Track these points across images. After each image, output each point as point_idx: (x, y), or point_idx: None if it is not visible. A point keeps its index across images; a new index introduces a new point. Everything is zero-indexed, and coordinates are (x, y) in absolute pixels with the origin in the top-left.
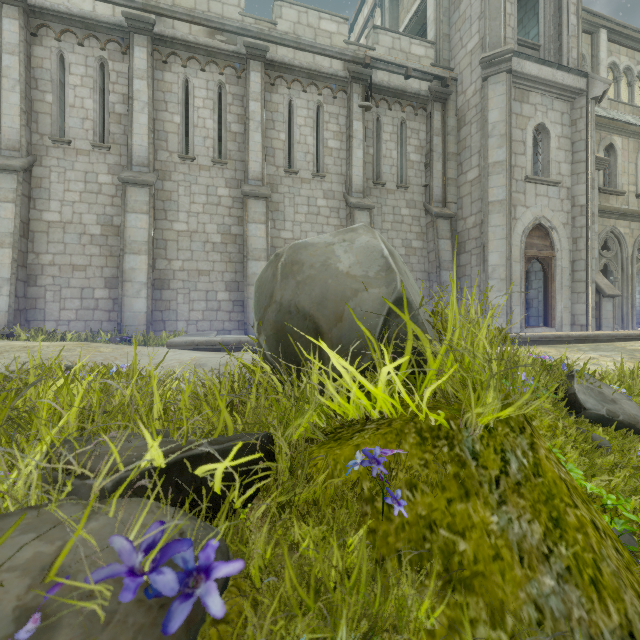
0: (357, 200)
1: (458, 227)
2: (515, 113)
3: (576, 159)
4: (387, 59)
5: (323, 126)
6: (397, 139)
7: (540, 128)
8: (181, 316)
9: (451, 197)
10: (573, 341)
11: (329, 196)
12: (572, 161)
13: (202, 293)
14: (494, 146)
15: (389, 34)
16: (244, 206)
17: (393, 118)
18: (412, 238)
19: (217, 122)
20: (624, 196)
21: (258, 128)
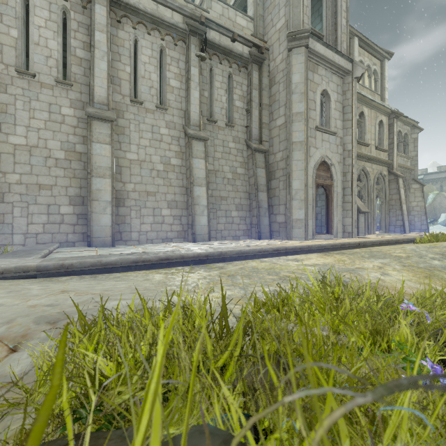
0: (194, 132)
1: (270, 160)
2: (309, 79)
3: (345, 118)
4: (218, 22)
5: (165, 67)
6: (226, 88)
7: (324, 93)
8: (18, 229)
9: (265, 137)
10: (351, 247)
11: (171, 126)
12: (343, 119)
13: (43, 207)
14: (296, 100)
15: (220, 3)
16: (88, 126)
17: (223, 71)
18: (237, 166)
19: (61, 44)
20: (369, 147)
21: (104, 57)
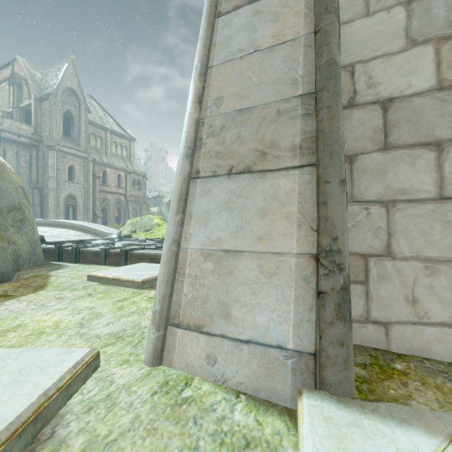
0: None
1: (44, 192)
2: (61, 161)
3: (85, 177)
4: (9, 130)
5: None
6: (15, 157)
7: (72, 166)
8: None
9: (41, 181)
10: None
11: None
12: (84, 177)
13: None
14: (51, 171)
15: (10, 120)
16: None
17: (13, 149)
18: None
19: None
20: (111, 186)
21: None
